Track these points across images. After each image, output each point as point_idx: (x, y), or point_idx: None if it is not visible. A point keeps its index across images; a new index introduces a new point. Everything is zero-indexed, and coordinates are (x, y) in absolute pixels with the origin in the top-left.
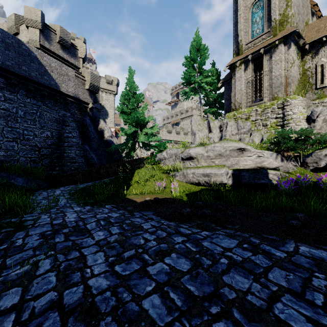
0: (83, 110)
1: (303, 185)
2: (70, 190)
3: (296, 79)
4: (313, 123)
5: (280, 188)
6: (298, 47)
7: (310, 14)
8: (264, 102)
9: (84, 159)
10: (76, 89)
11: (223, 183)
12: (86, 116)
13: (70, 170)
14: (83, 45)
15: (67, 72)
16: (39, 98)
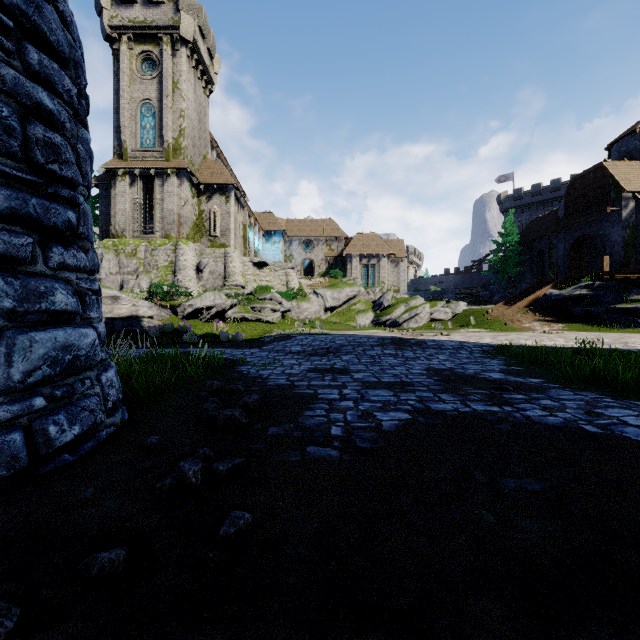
0: None
1: (168, 329)
2: None
3: (190, 220)
4: (202, 274)
5: (150, 333)
6: (194, 184)
7: (210, 146)
8: (156, 237)
9: None
10: None
11: None
12: None
13: None
14: None
15: None
16: None
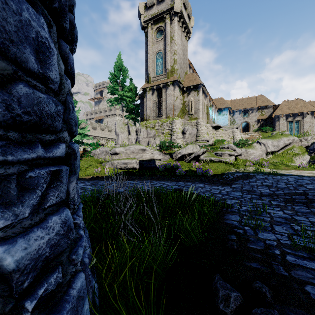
0: None
1: (168, 167)
2: None
3: (179, 107)
4: (185, 135)
5: (159, 168)
6: (180, 88)
7: (188, 67)
8: (163, 118)
9: None
10: None
11: (134, 167)
12: None
13: None
14: None
15: None
16: None
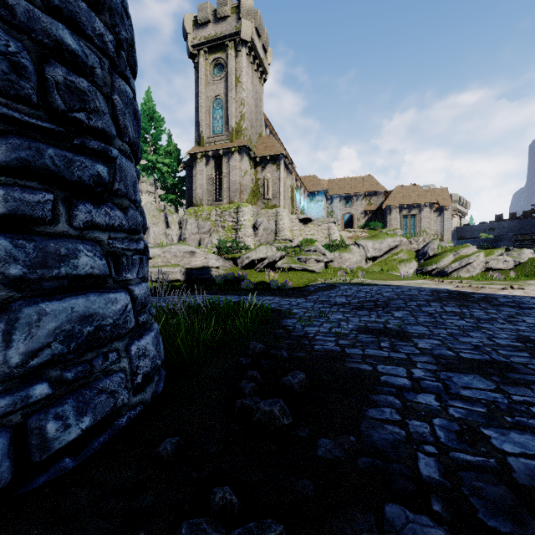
0: None
1: (230, 278)
2: None
3: (249, 187)
4: (257, 231)
5: (216, 280)
6: (251, 158)
7: (264, 125)
8: (224, 204)
9: None
10: None
11: (177, 279)
12: None
13: None
14: None
15: None
16: None
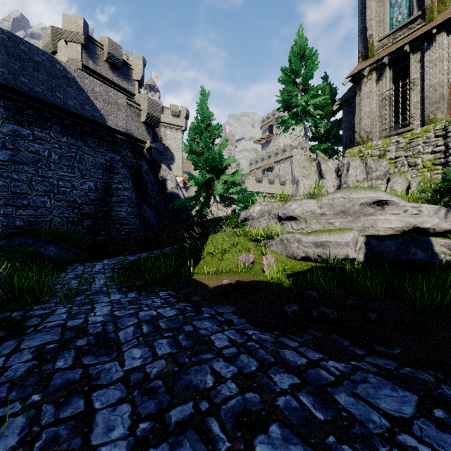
0: (137, 152)
1: None
2: (115, 264)
3: None
4: None
5: None
6: None
7: None
8: (412, 128)
9: (139, 219)
10: (129, 122)
11: (349, 258)
12: (142, 160)
13: (119, 235)
14: (138, 63)
15: (116, 99)
16: (79, 136)
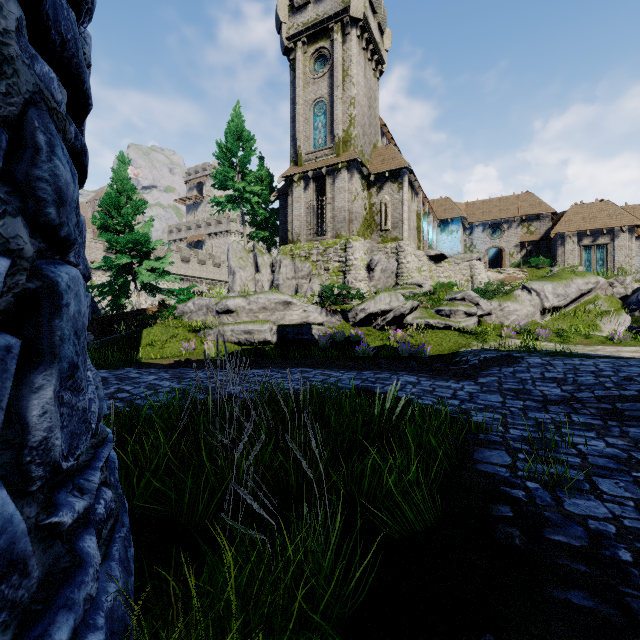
0: None
1: (338, 339)
2: None
3: (360, 215)
4: (373, 273)
5: (319, 343)
6: (364, 176)
7: (380, 133)
8: (327, 238)
9: None
10: None
11: (267, 340)
12: None
13: None
14: None
15: None
16: None
